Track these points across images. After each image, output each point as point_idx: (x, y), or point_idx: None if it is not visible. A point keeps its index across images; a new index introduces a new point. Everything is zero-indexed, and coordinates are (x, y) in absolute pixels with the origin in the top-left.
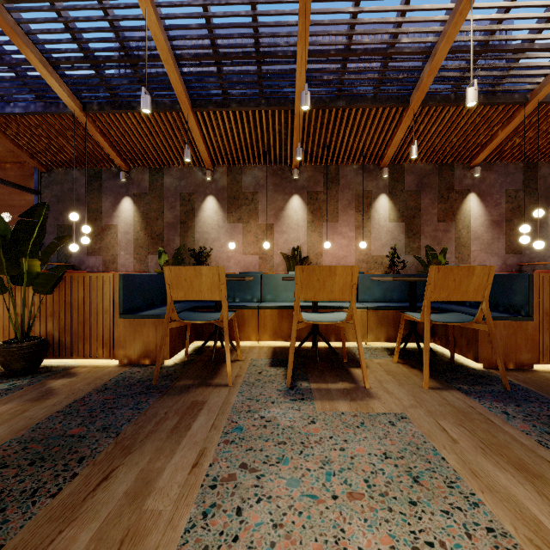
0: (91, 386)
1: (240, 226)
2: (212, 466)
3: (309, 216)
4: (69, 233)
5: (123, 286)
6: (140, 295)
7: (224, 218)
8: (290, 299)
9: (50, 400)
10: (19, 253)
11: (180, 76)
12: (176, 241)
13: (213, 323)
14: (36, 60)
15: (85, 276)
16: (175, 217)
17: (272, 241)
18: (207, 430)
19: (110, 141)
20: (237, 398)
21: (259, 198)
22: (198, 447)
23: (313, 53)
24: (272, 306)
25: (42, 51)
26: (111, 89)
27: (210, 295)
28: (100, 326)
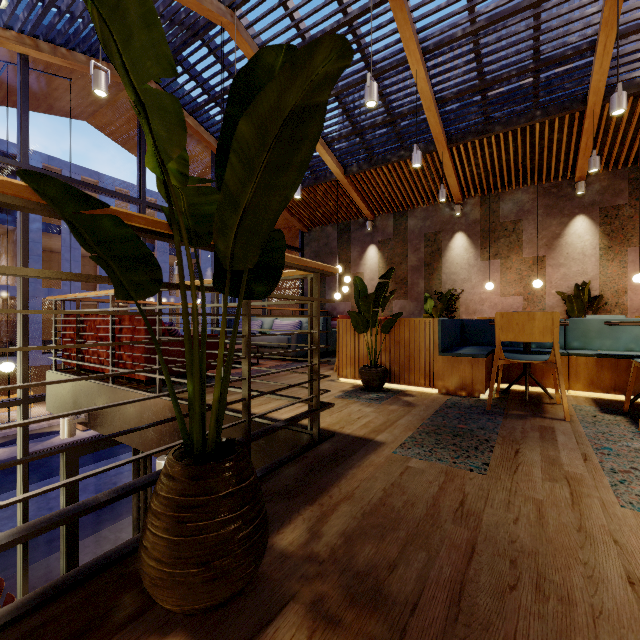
0: (436, 404)
1: (496, 263)
2: (602, 463)
3: (603, 240)
4: (324, 283)
5: (441, 329)
6: (447, 337)
7: (476, 256)
8: (607, 347)
9: (417, 407)
10: (379, 304)
11: (439, 118)
12: (420, 284)
13: (512, 367)
14: (318, 144)
15: (410, 320)
16: (419, 260)
17: (543, 277)
18: (575, 444)
19: (361, 195)
20: (585, 430)
21: (524, 227)
22: (577, 451)
23: (623, 33)
24: (588, 353)
25: (322, 135)
26: (370, 149)
27: (541, 337)
28: (421, 361)
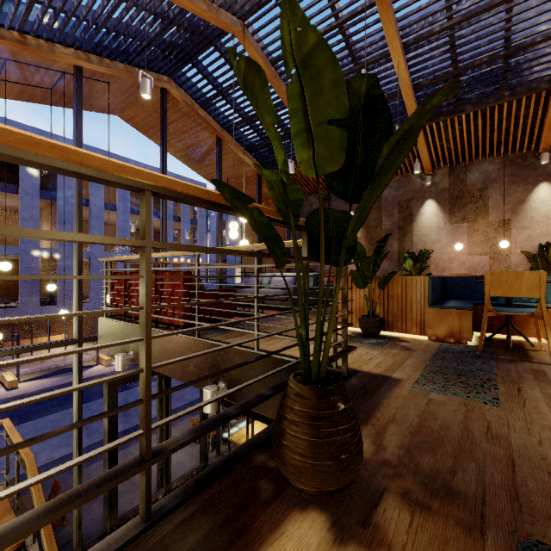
0: (430, 348)
1: (464, 226)
2: None
3: None
4: None
5: (431, 285)
6: (435, 292)
7: (445, 220)
8: None
9: (415, 351)
10: (377, 264)
11: (415, 101)
12: (394, 245)
13: (492, 318)
14: None
15: (402, 278)
16: (393, 224)
17: (508, 238)
18: None
19: None
20: None
21: (490, 194)
22: None
23: None
24: None
25: None
26: None
27: (529, 293)
28: (413, 312)
